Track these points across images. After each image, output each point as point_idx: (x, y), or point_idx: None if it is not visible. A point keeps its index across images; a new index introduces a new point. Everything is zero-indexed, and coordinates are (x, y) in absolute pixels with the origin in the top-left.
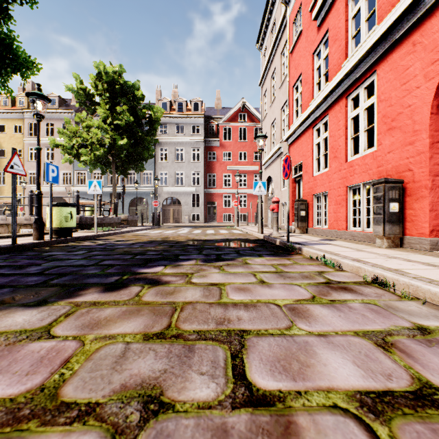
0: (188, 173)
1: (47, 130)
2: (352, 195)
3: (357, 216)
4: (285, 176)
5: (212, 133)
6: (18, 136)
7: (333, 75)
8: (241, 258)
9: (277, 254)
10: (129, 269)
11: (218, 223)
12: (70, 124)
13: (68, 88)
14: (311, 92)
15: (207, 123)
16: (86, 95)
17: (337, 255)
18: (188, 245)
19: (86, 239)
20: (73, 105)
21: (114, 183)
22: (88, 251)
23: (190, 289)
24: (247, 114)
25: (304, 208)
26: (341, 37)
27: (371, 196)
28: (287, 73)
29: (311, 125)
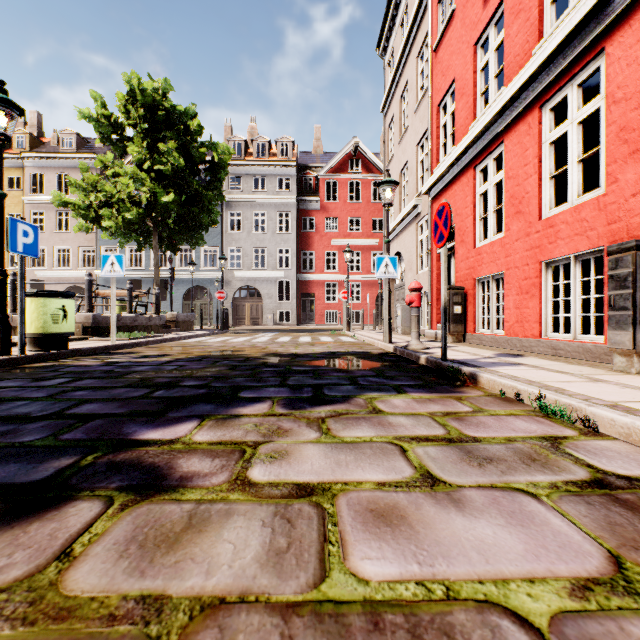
0: (272, 249)
1: (60, 186)
2: (551, 276)
3: (561, 313)
4: (439, 241)
5: (308, 190)
6: (15, 194)
7: (514, 73)
8: (363, 396)
9: (431, 387)
10: (119, 429)
11: (318, 325)
12: (89, 172)
13: (83, 115)
14: (471, 108)
15: (301, 174)
16: (112, 125)
17: (564, 393)
18: (265, 364)
19: (94, 353)
20: (98, 148)
21: (156, 263)
22: (72, 378)
23: (235, 517)
24: (362, 162)
25: (459, 300)
26: (530, 4)
27: (592, 277)
28: (427, 86)
29: (472, 164)
